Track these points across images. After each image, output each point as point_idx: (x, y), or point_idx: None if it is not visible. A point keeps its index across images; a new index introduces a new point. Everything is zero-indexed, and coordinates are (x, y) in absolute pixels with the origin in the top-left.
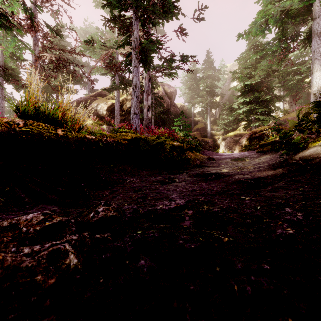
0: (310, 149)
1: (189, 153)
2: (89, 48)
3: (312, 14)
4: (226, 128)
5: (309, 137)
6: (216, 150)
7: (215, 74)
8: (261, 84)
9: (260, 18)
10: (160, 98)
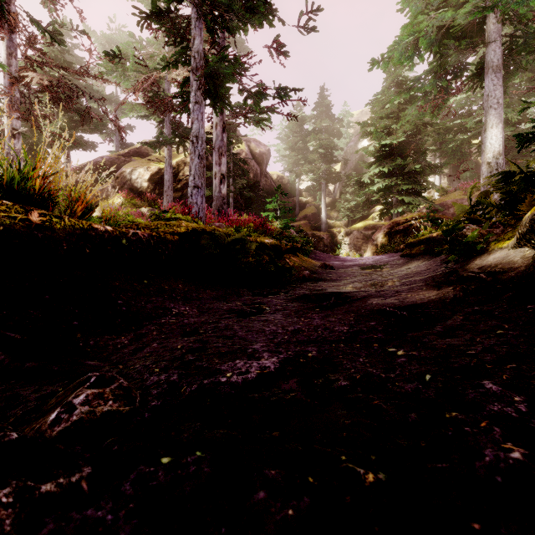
0: (494, 252)
1: (292, 257)
2: (116, 70)
3: (484, 36)
4: (351, 215)
5: (490, 233)
6: (335, 251)
7: (334, 127)
8: (407, 145)
9: (406, 36)
10: (243, 162)
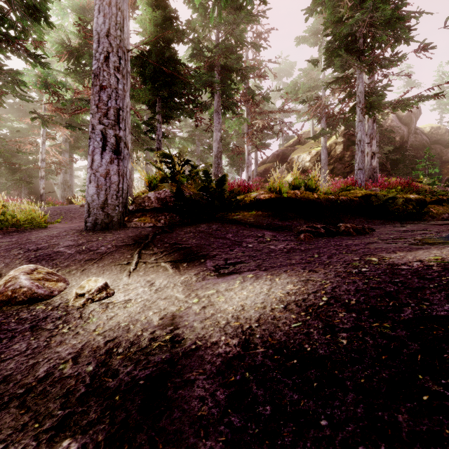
0: None
1: (436, 207)
2: (292, 97)
3: None
4: None
5: None
6: None
7: None
8: None
9: None
10: (389, 131)
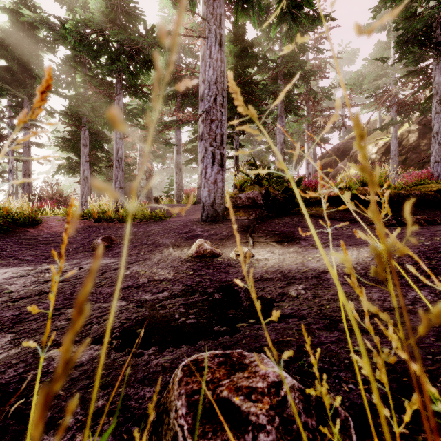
0: None
1: None
2: (355, 89)
3: None
4: None
5: None
6: None
7: None
8: None
9: None
10: None
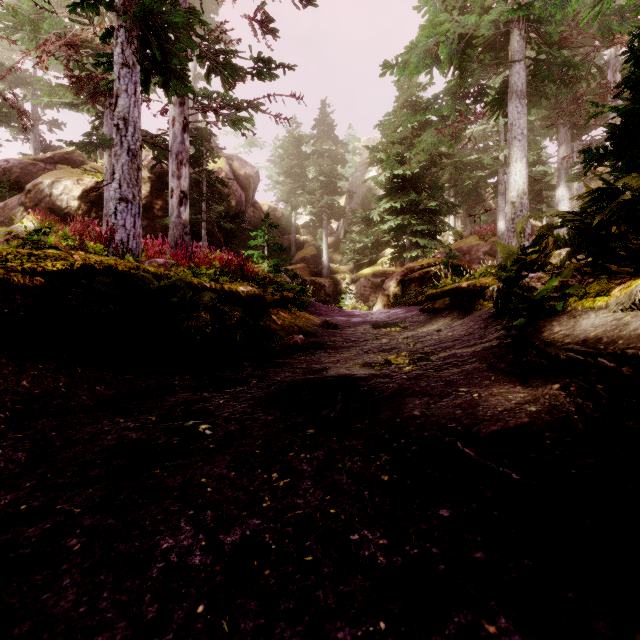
0: (582, 315)
1: (281, 312)
2: (21, 28)
3: (507, 56)
4: (358, 259)
5: (564, 284)
6: (339, 302)
7: (337, 151)
8: (421, 178)
9: (425, 37)
10: (221, 184)
